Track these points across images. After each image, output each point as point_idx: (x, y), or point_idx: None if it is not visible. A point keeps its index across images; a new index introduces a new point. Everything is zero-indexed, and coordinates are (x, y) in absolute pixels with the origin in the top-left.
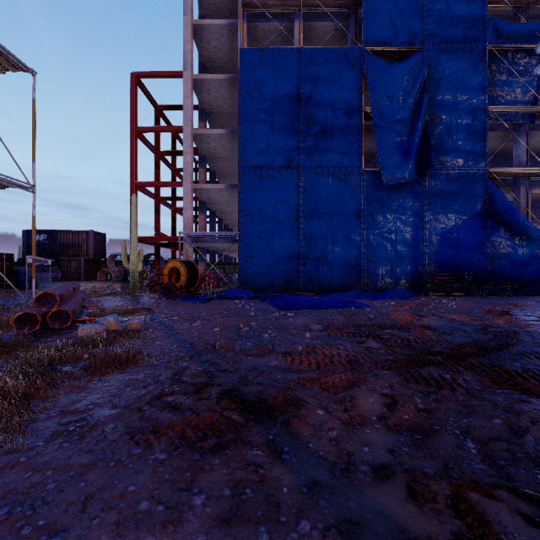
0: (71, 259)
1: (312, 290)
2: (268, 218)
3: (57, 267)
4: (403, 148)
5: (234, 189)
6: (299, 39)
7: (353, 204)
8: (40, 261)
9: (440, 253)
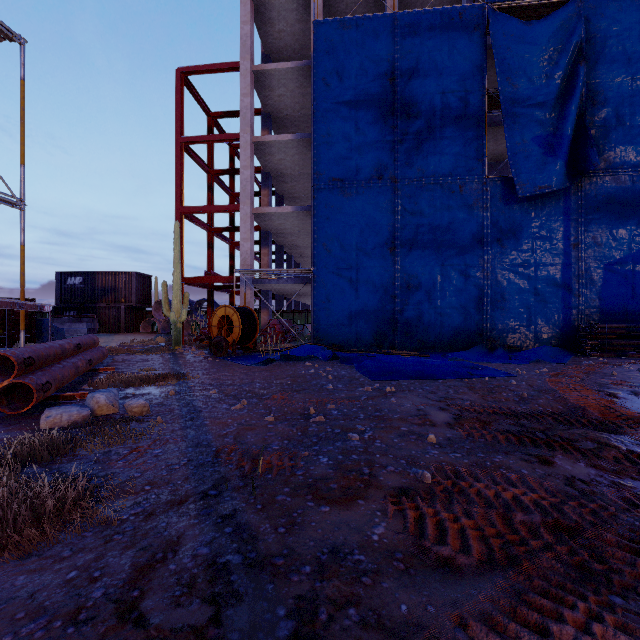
0: (110, 306)
1: (413, 347)
2: (351, 249)
3: (94, 317)
4: (548, 142)
5: (306, 213)
6: (393, 4)
7: (472, 226)
8: (22, 306)
9: (604, 295)
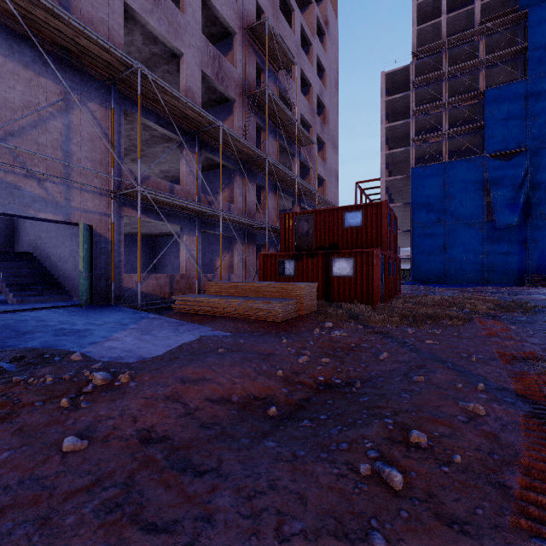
0: None
1: (453, 283)
2: (427, 248)
3: None
4: (511, 207)
5: (407, 232)
6: (445, 152)
7: (478, 239)
8: None
9: (539, 264)
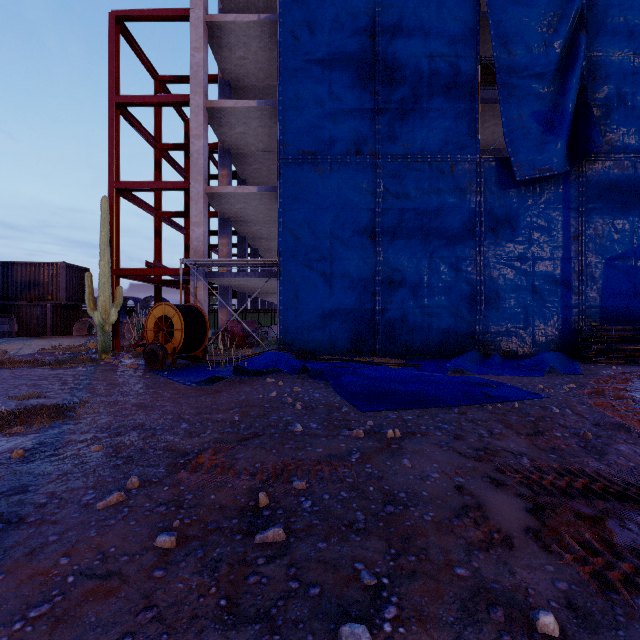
0: (32, 304)
1: (396, 354)
2: (325, 237)
3: (12, 317)
4: (547, 119)
5: (271, 194)
6: None
7: (464, 213)
8: None
9: (605, 293)
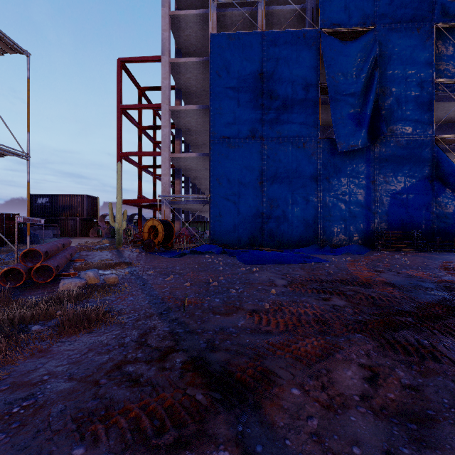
0: (68, 218)
1: (274, 246)
2: (235, 183)
3: (57, 226)
4: (356, 118)
5: (206, 157)
6: (262, 24)
7: (311, 169)
8: (32, 221)
9: (390, 213)
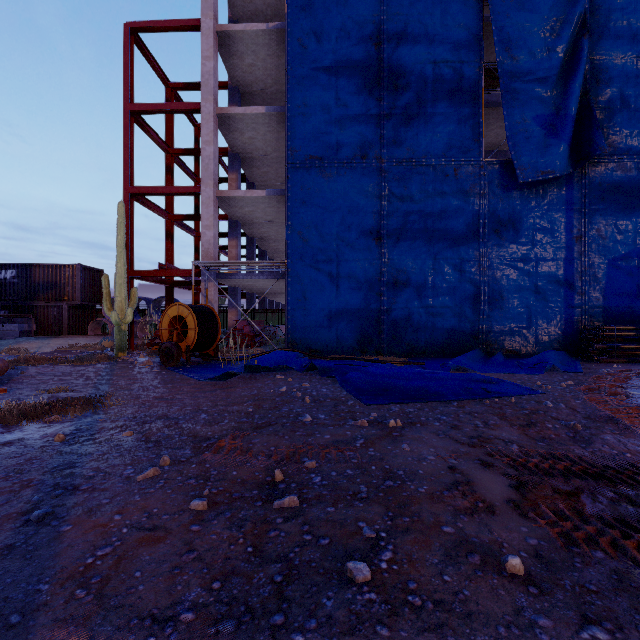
0: (49, 305)
1: (401, 352)
2: (332, 239)
3: (30, 317)
4: (550, 123)
5: (279, 198)
6: None
7: (468, 215)
8: None
9: (608, 293)
